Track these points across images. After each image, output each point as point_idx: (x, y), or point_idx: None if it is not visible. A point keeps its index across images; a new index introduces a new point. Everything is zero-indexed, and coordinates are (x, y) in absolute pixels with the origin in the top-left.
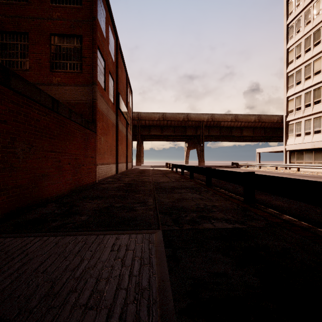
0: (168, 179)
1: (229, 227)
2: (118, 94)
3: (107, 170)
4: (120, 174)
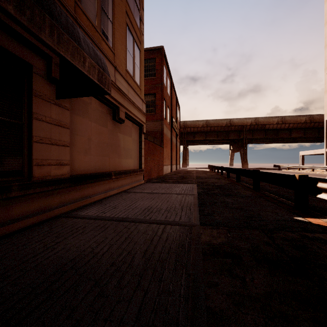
0: (205, 175)
1: (219, 184)
2: (172, 118)
3: (167, 169)
4: (173, 172)
